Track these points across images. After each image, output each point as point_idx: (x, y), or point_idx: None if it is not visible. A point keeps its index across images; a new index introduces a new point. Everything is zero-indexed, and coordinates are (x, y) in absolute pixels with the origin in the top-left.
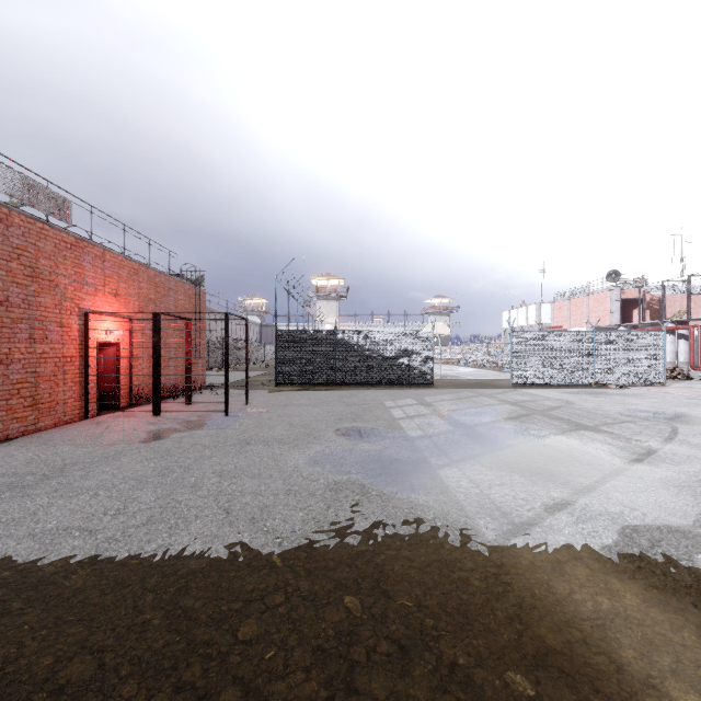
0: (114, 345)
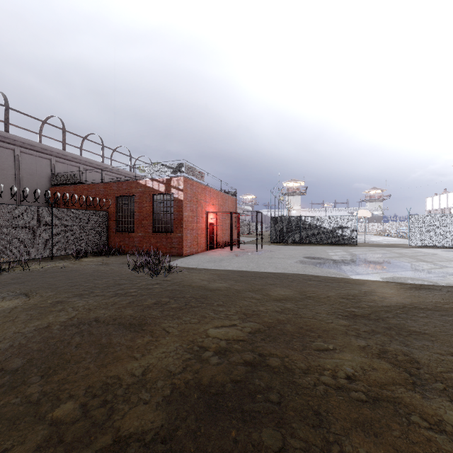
0: (212, 224)
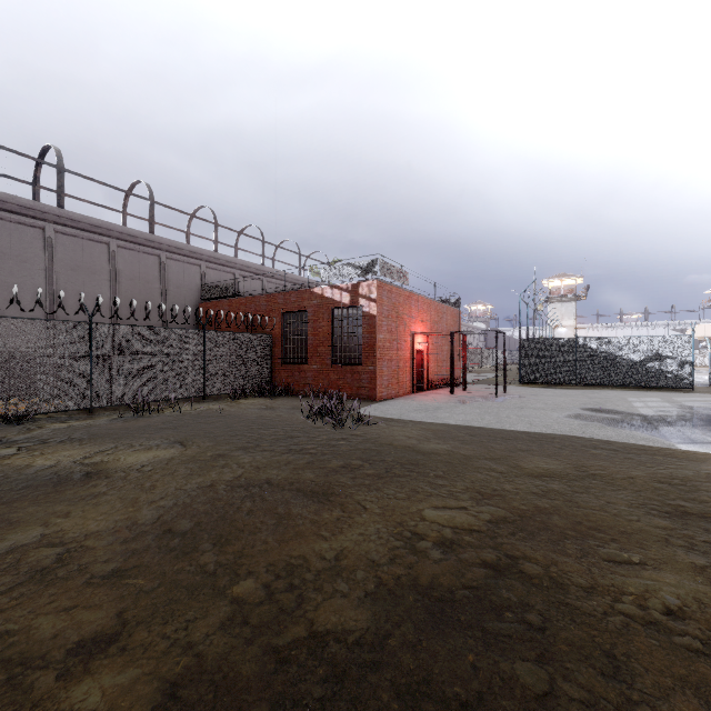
0: (420, 352)
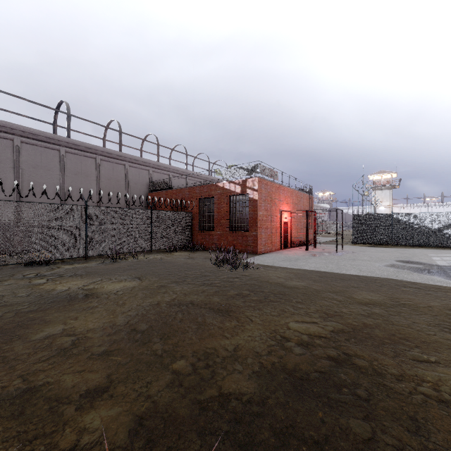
0: (286, 223)
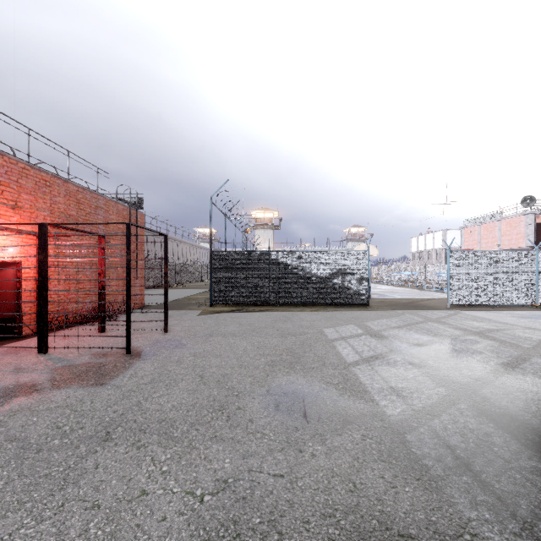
0: (14, 265)
